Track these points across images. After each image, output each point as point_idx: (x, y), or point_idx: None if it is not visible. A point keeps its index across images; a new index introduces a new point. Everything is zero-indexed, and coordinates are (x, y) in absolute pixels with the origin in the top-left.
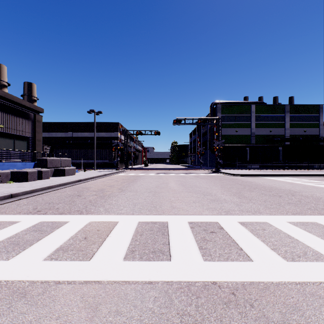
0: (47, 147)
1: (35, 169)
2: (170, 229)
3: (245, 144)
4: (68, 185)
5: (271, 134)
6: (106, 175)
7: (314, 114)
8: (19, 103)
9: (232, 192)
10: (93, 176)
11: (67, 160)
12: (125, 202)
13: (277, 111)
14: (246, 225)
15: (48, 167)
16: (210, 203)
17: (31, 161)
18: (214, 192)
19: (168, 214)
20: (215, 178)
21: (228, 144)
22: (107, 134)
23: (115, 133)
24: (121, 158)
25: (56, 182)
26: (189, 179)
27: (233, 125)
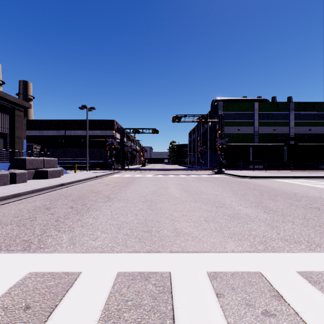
0: (37, 146)
1: (9, 171)
2: (176, 300)
3: (249, 143)
4: (44, 190)
5: (274, 133)
6: (97, 177)
7: (320, 112)
8: (2, 96)
9: (251, 201)
10: (81, 179)
11: (52, 160)
12: (106, 222)
13: (281, 108)
14: (320, 284)
15: (27, 169)
16: (231, 223)
17: (8, 161)
18: (227, 201)
19: (171, 251)
20: (221, 181)
21: (230, 143)
22: (102, 133)
23: (111, 132)
24: (117, 158)
25: (30, 187)
26: (192, 183)
27: (235, 124)
